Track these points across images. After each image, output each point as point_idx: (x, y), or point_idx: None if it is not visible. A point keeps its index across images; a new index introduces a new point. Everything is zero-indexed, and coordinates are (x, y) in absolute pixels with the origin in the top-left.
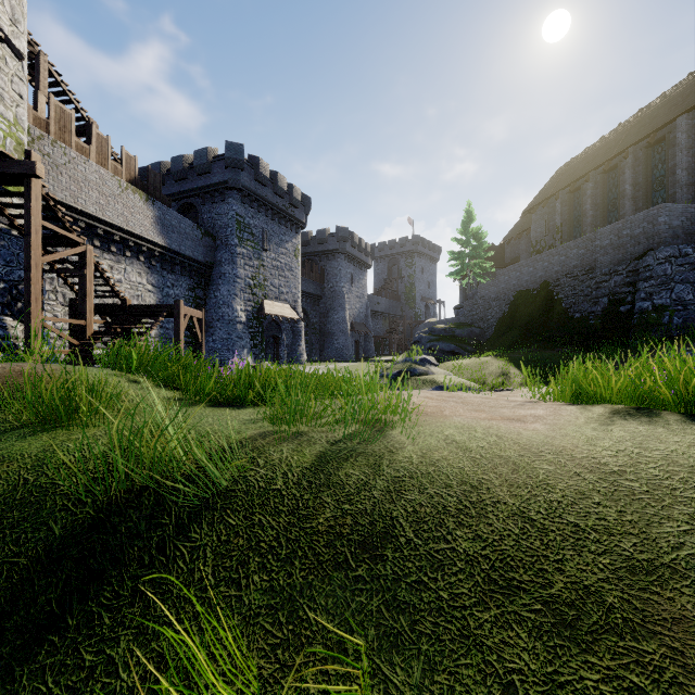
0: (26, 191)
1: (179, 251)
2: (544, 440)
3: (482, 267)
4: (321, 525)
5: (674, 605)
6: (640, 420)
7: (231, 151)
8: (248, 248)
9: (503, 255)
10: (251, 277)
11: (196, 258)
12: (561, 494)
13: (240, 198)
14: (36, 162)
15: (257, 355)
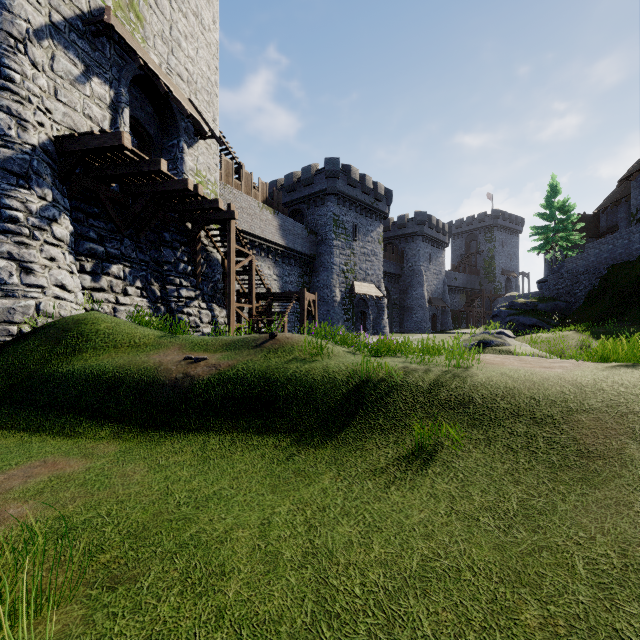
0: (228, 228)
1: (293, 248)
2: (556, 375)
3: (570, 240)
4: (442, 397)
5: (578, 418)
6: (622, 368)
7: (330, 165)
8: (341, 240)
9: (597, 224)
10: (344, 264)
11: (304, 252)
12: (551, 392)
13: (336, 200)
14: (235, 211)
15: (349, 327)
